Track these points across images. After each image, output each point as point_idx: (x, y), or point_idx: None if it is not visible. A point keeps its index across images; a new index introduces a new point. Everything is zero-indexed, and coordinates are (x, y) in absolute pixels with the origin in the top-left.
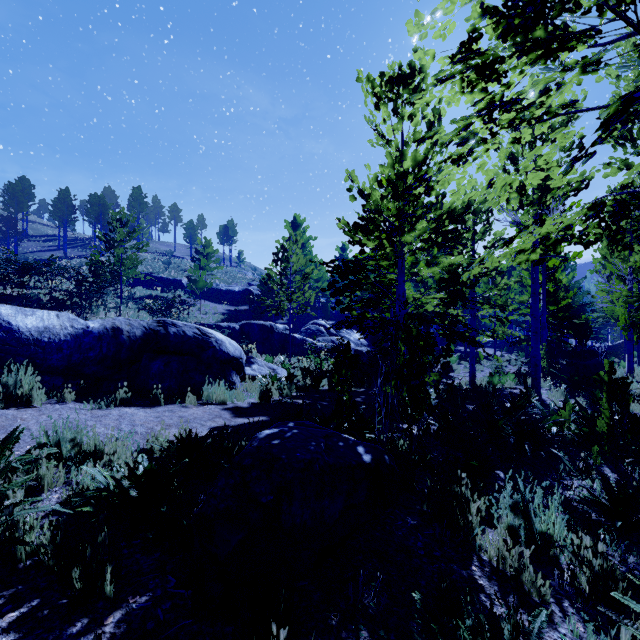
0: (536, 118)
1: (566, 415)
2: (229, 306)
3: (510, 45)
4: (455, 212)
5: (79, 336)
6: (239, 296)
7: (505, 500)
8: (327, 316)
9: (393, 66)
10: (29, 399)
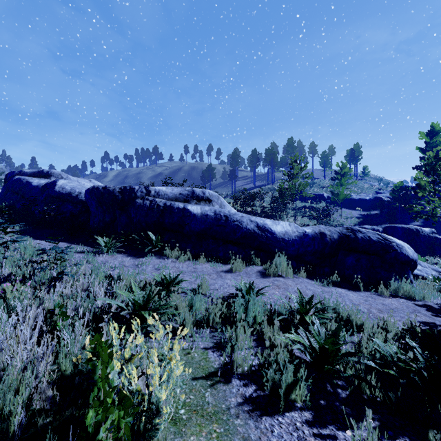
0: None
1: None
2: (361, 211)
3: None
4: None
5: (301, 237)
6: (369, 203)
7: None
8: None
9: None
10: (286, 273)
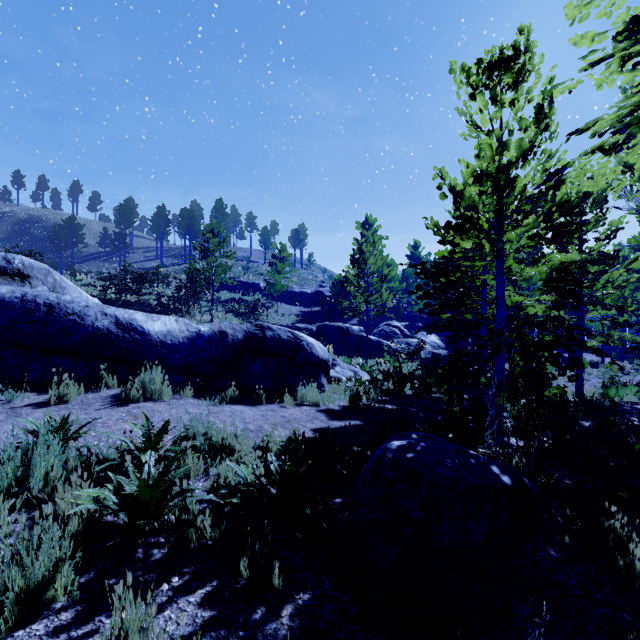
0: None
1: None
2: (302, 307)
3: None
4: (569, 203)
5: (193, 339)
6: (311, 298)
7: None
8: (399, 317)
9: (492, 51)
10: (160, 394)
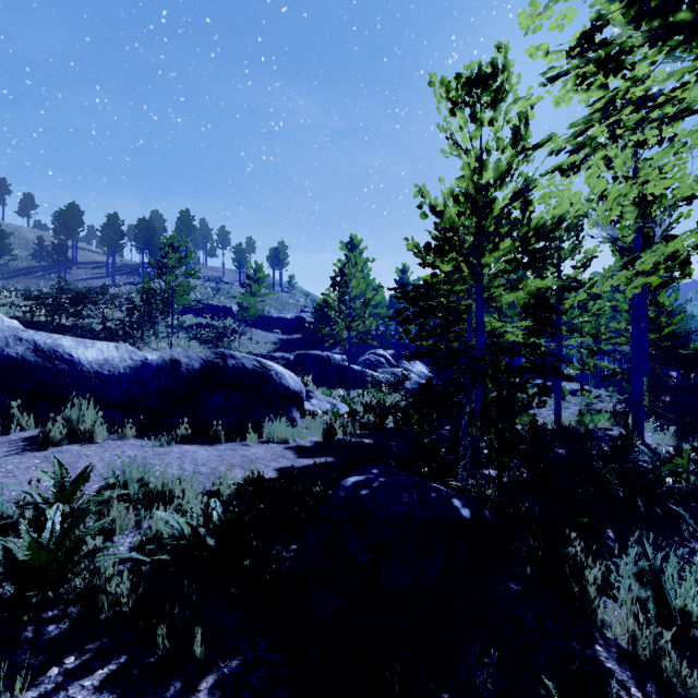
0: (670, 117)
1: (684, 464)
2: (281, 335)
3: (645, 32)
4: (544, 228)
5: (138, 369)
6: (291, 324)
7: (629, 567)
8: (386, 345)
9: (471, 66)
10: (92, 435)
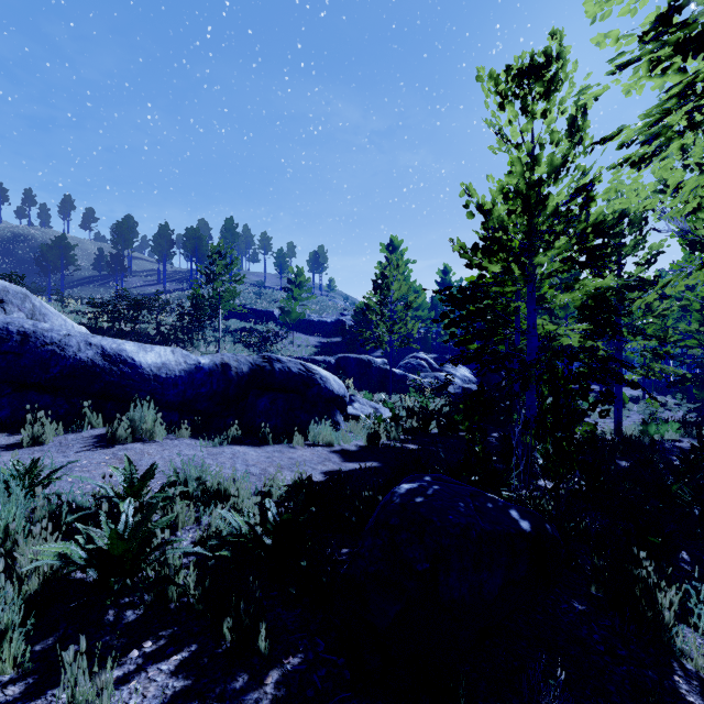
0: None
1: None
2: (321, 338)
3: None
4: (604, 224)
5: (192, 372)
6: (331, 327)
7: None
8: (427, 348)
9: (522, 56)
10: (152, 434)
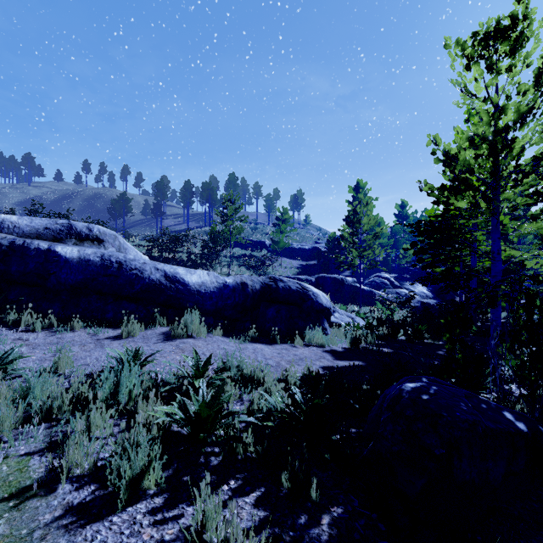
0: None
1: None
2: (301, 261)
3: None
4: None
5: (221, 288)
6: (309, 253)
7: None
8: (388, 269)
9: (489, 23)
10: (198, 332)
